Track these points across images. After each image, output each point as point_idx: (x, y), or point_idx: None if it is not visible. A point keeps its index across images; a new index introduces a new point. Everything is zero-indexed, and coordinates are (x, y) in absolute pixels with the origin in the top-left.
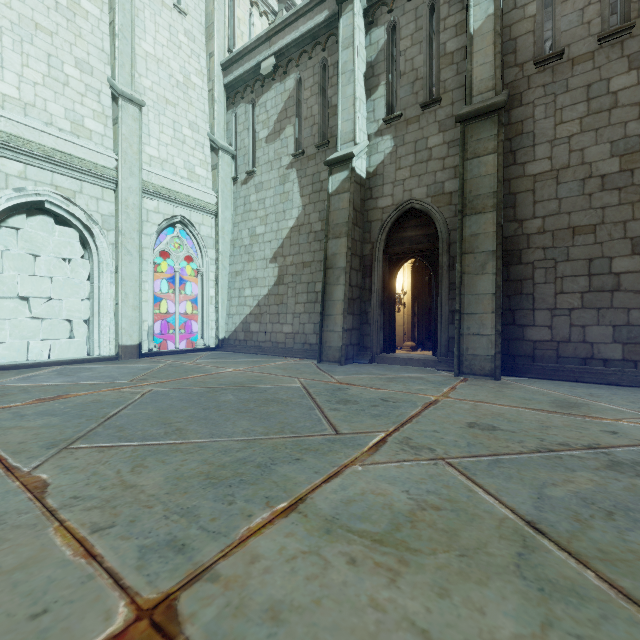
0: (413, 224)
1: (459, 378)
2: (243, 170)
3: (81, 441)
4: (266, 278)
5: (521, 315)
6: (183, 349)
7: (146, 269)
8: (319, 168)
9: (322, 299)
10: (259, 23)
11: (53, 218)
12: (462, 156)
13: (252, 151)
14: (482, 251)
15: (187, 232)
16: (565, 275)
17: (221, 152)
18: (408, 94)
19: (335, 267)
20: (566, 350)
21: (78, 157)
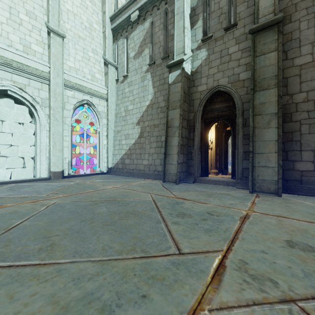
0: (219, 100)
1: (253, 194)
2: (121, 75)
3: None
4: (134, 134)
5: (292, 154)
6: (88, 173)
7: (67, 129)
8: (163, 71)
9: (165, 145)
10: None
11: (13, 100)
12: (253, 54)
13: (126, 64)
14: (267, 113)
15: (91, 109)
16: None
17: (109, 65)
18: (216, 23)
19: (173, 126)
20: None
21: (26, 65)
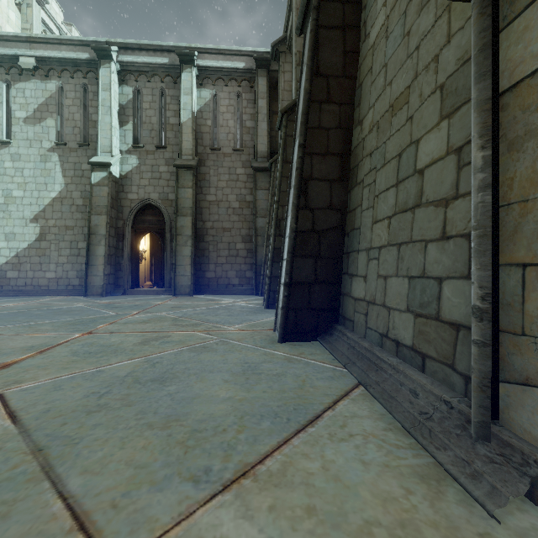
0: (151, 213)
1: (174, 297)
2: None
3: None
4: (26, 234)
5: (204, 266)
6: None
7: None
8: (81, 160)
9: (87, 254)
10: None
11: None
12: (177, 185)
13: (6, 123)
14: (186, 235)
15: None
16: (221, 249)
17: None
18: (148, 136)
19: (97, 234)
20: (221, 281)
21: None
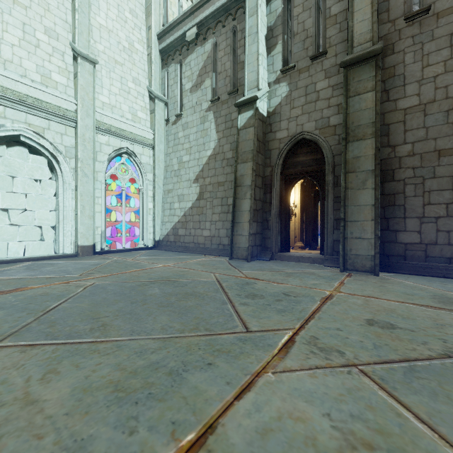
0: (304, 151)
1: (344, 273)
2: (173, 114)
3: (10, 338)
4: (190, 194)
5: (394, 222)
6: (128, 248)
7: (99, 188)
8: (230, 110)
9: (233, 210)
10: (186, 6)
11: (27, 148)
12: (345, 94)
13: (180, 99)
14: (363, 170)
15: (131, 160)
16: (432, 189)
17: (157, 100)
18: (300, 49)
19: (243, 185)
20: (433, 251)
21: (46, 102)
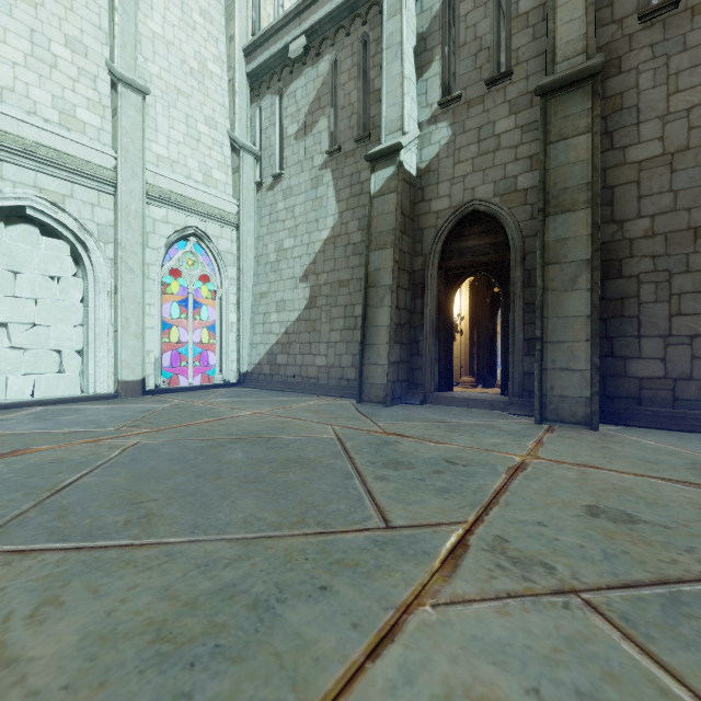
0: (476, 231)
1: (542, 426)
2: (269, 173)
3: None
4: (295, 300)
5: (622, 344)
6: (197, 385)
7: (152, 290)
8: (359, 167)
9: (362, 325)
10: (289, 5)
11: (38, 228)
12: (543, 139)
13: (279, 150)
14: (572, 260)
15: (203, 247)
16: (684, 291)
17: (243, 152)
18: (469, 69)
19: (378, 285)
20: (686, 390)
21: (67, 153)
